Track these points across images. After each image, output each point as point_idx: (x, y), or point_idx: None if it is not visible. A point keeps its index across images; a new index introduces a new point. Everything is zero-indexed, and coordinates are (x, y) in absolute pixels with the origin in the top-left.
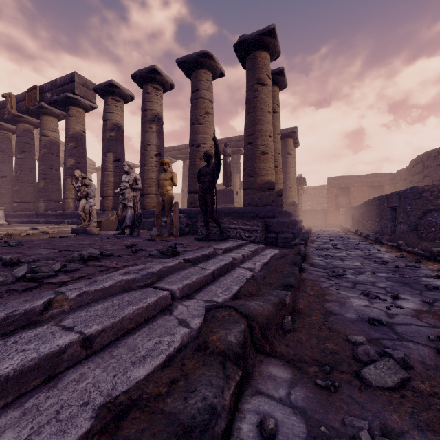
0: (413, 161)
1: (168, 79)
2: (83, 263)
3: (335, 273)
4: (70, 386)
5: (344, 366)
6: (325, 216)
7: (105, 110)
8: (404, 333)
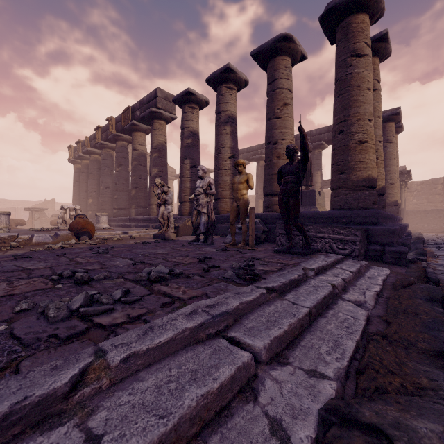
0: None
1: (242, 76)
2: (148, 287)
3: None
4: None
5: None
6: (441, 218)
7: (183, 118)
8: None
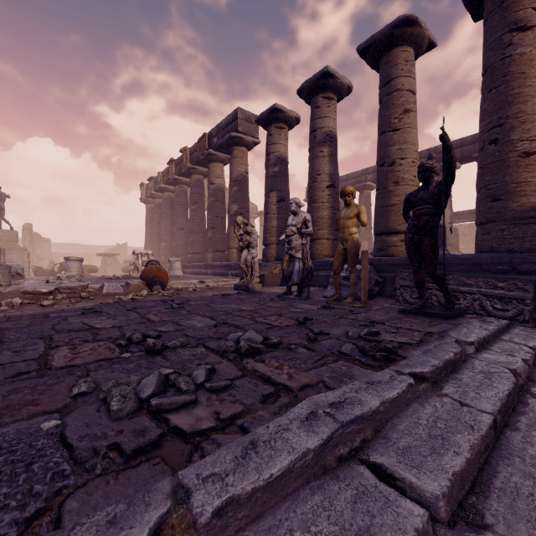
0: None
1: (344, 81)
2: (239, 363)
3: None
4: None
5: None
6: None
7: (268, 142)
8: None
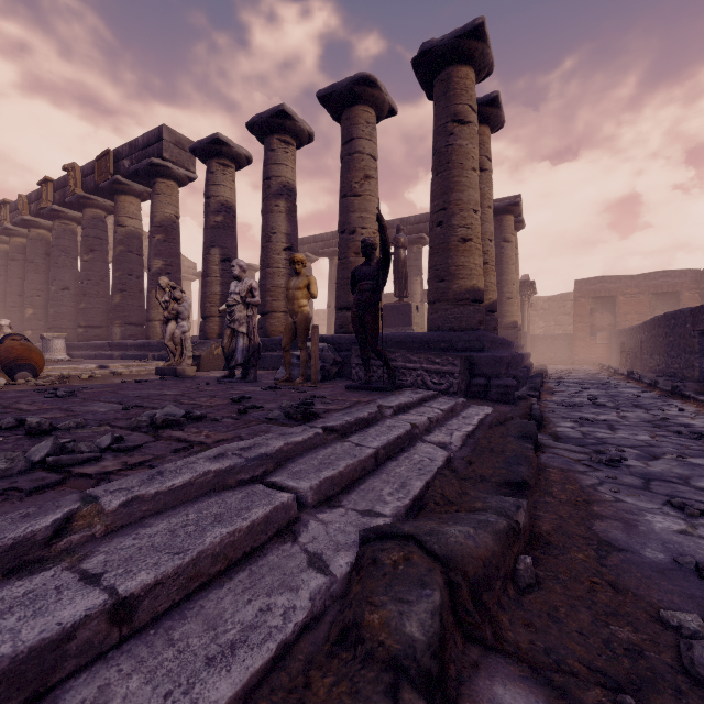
0: None
1: (304, 126)
2: (153, 433)
3: (604, 456)
4: None
5: (667, 695)
6: (570, 346)
7: (208, 181)
8: None
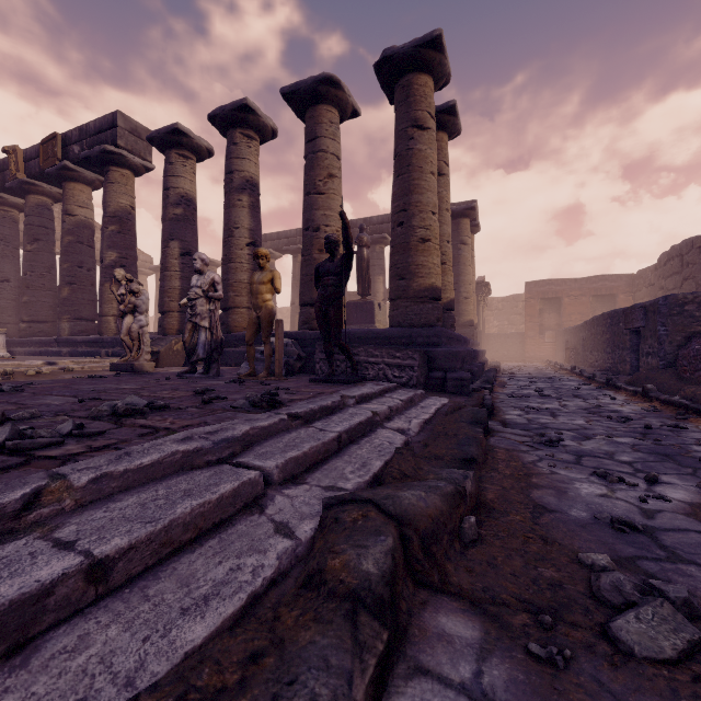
0: (665, 256)
1: (267, 121)
2: (115, 421)
3: (545, 438)
4: (55, 662)
5: (578, 614)
6: (522, 344)
7: (166, 172)
8: (678, 548)
